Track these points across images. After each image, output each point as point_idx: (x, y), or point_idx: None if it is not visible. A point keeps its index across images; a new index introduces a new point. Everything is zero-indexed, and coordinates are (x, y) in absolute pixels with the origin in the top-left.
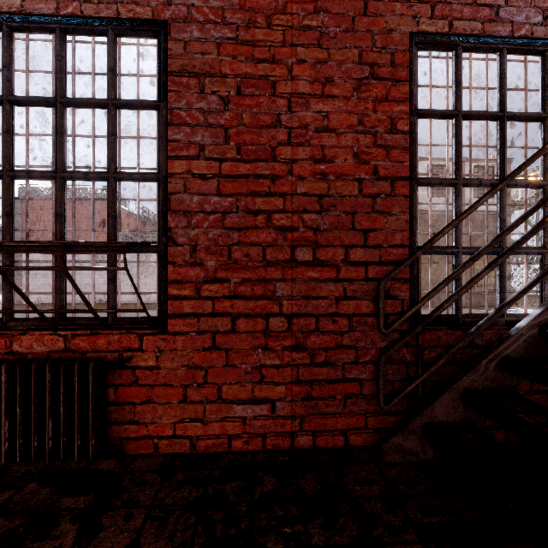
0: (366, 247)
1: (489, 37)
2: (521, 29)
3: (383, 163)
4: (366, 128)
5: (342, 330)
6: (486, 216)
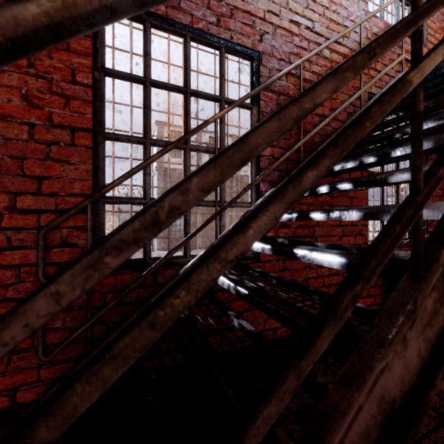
0: (39, 194)
1: (174, 21)
2: (199, 23)
3: (61, 111)
4: (40, 72)
5: (8, 282)
6: (183, 174)
